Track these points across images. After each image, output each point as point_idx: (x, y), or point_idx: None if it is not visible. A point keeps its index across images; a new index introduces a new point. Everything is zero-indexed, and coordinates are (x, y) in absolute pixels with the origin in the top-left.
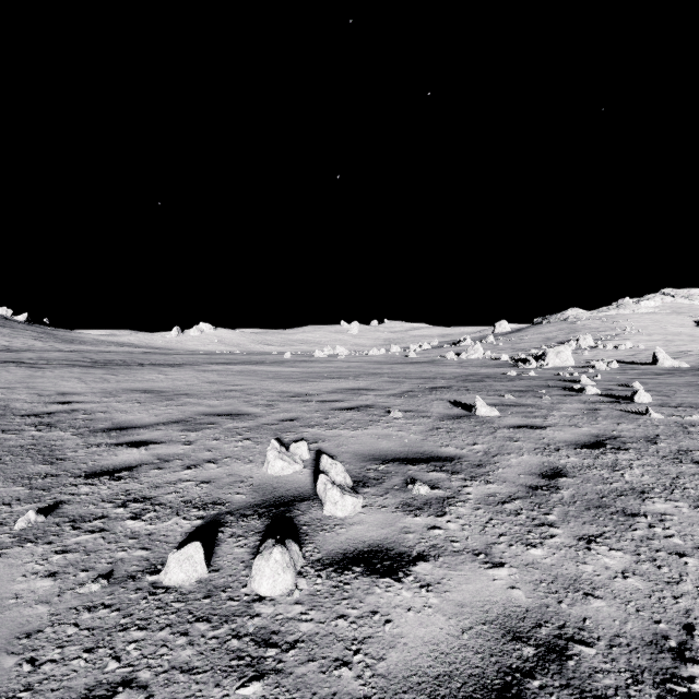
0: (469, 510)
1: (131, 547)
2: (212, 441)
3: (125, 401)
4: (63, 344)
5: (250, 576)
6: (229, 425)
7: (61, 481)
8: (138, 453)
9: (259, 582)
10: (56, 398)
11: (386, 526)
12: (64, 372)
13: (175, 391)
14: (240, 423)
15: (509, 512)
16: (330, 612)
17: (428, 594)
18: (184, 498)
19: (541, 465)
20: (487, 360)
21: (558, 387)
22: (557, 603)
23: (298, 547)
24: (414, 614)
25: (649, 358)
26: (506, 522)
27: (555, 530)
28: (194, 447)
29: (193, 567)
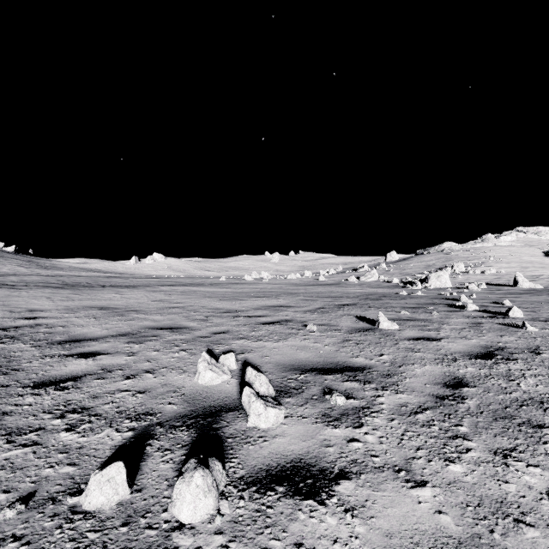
0: (384, 421)
1: (59, 463)
2: (152, 352)
3: (83, 316)
4: (43, 270)
5: (171, 499)
6: (169, 337)
7: (10, 391)
8: (85, 364)
9: (179, 508)
10: (25, 314)
11: (307, 439)
12: (37, 293)
13: (127, 308)
14: (179, 335)
15: (422, 423)
16: (252, 544)
17: (354, 521)
18: (119, 408)
19: (443, 375)
20: (382, 283)
21: (443, 304)
22: (489, 533)
23: (221, 465)
24: (341, 547)
25: (510, 281)
26: (421, 434)
27: (469, 443)
28: (136, 358)
29: (114, 489)
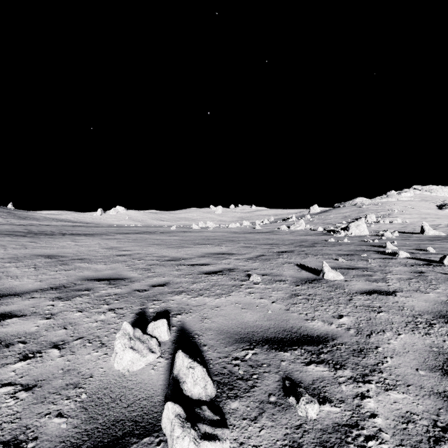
0: None
1: None
2: (74, 314)
3: (23, 266)
4: (18, 220)
5: None
6: (102, 291)
7: None
8: None
9: None
10: None
11: None
12: None
13: (74, 256)
14: (114, 289)
15: None
16: None
17: None
18: None
19: (431, 352)
20: (308, 231)
21: (372, 251)
22: None
23: None
24: None
25: (415, 229)
26: None
27: None
28: (52, 322)
29: None
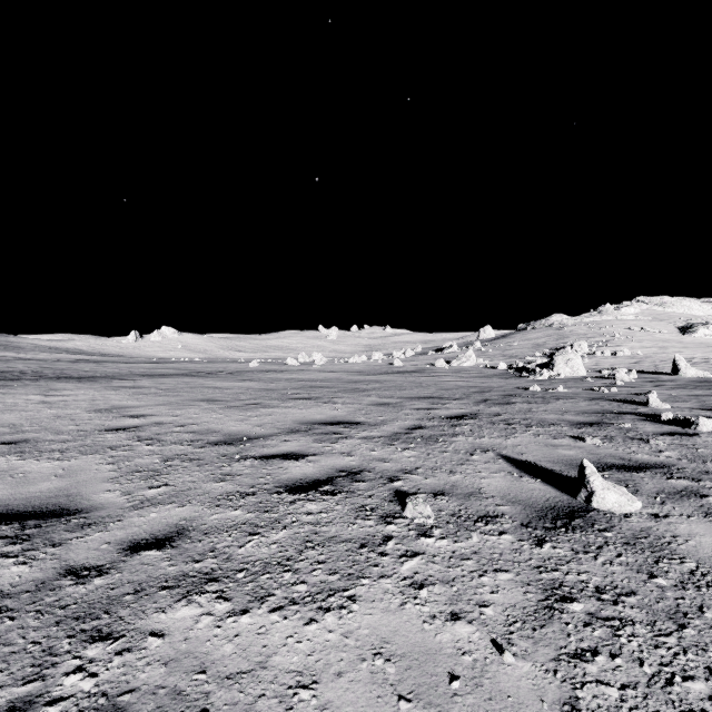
0: None
1: None
2: None
3: None
4: None
5: None
6: None
7: None
8: None
9: None
10: None
11: None
12: None
13: (6, 434)
14: (7, 565)
15: None
16: None
17: None
18: None
19: None
20: (483, 369)
21: (630, 413)
22: None
23: None
24: None
25: (657, 366)
26: None
27: None
28: None
29: None
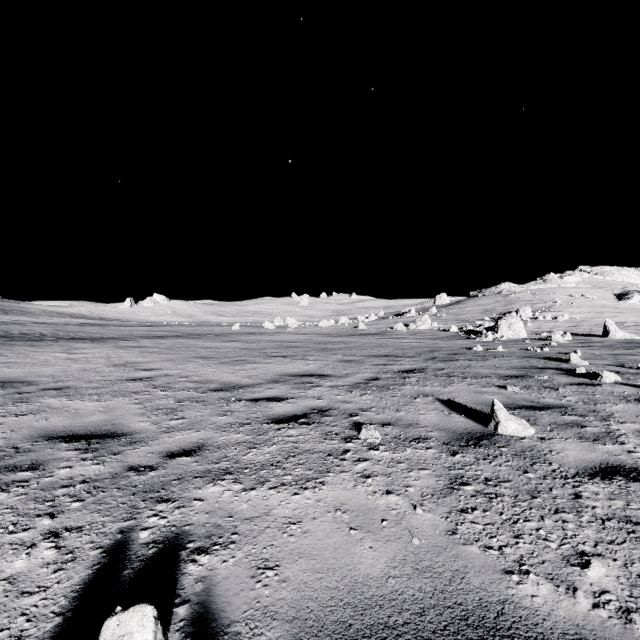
0: None
1: None
2: None
3: None
4: None
5: None
6: (61, 473)
7: None
8: None
9: None
10: None
11: None
12: None
13: (51, 382)
14: (88, 464)
15: None
16: None
17: None
18: None
19: None
20: (437, 332)
21: (552, 368)
22: None
23: None
24: None
25: (592, 330)
26: None
27: None
28: None
29: None
